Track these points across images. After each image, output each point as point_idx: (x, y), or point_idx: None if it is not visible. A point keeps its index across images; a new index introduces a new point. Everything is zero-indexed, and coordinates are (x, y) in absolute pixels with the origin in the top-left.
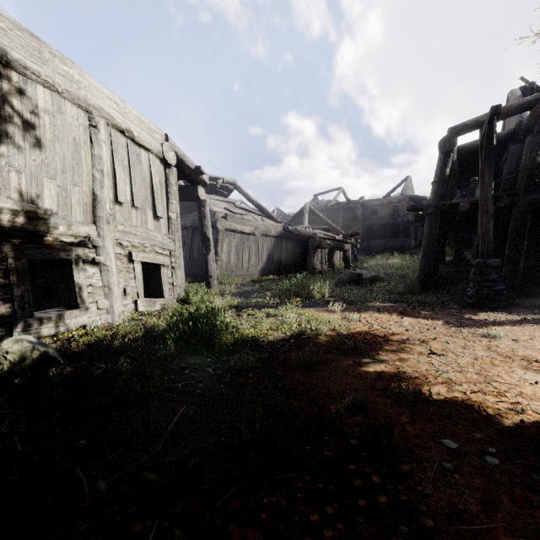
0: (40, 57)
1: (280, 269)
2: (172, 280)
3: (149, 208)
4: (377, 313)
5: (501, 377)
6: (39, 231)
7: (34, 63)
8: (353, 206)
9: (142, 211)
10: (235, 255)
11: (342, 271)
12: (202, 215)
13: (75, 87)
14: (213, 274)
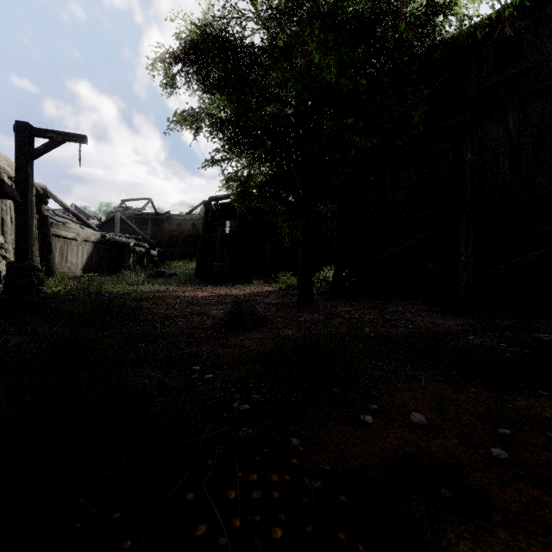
0: None
1: (98, 269)
2: None
3: None
4: (169, 286)
5: (198, 293)
6: None
7: None
8: (160, 218)
9: None
10: (59, 255)
11: None
12: (44, 226)
13: None
14: (54, 269)
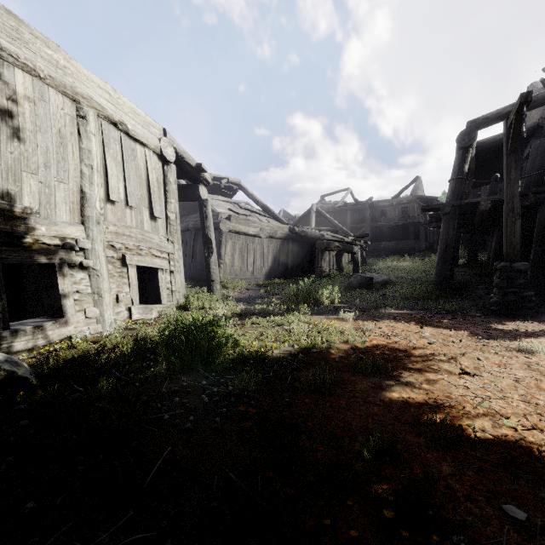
0: (19, 38)
1: (286, 272)
2: (171, 285)
3: (145, 208)
4: (393, 322)
5: None
6: (16, 232)
7: (11, 44)
8: (361, 207)
9: (137, 211)
10: (240, 257)
11: (351, 274)
12: (203, 216)
13: (60, 73)
14: (215, 278)
